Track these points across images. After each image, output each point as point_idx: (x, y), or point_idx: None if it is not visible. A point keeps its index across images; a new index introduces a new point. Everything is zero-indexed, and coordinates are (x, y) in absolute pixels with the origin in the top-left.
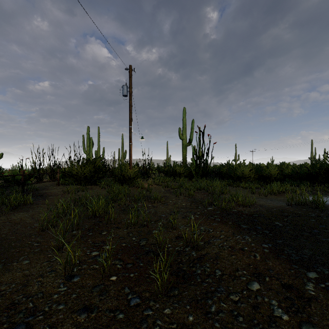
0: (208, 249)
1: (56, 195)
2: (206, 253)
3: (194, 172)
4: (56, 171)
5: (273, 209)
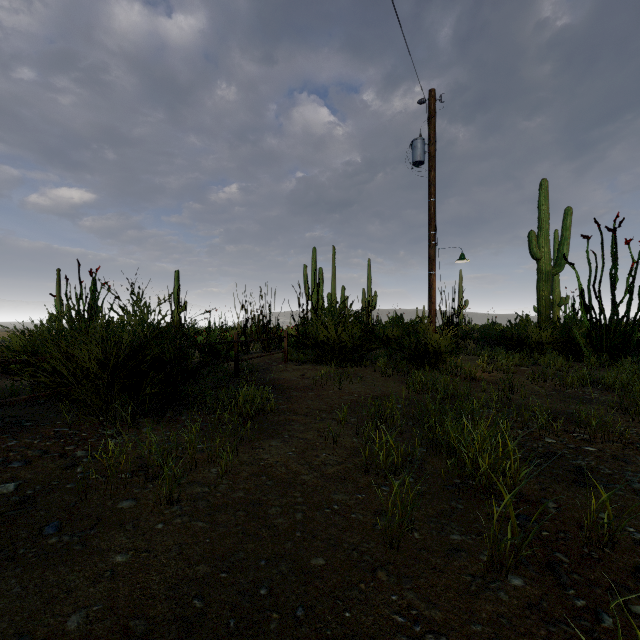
0: None
1: (299, 387)
2: None
3: (583, 341)
4: (272, 333)
5: None
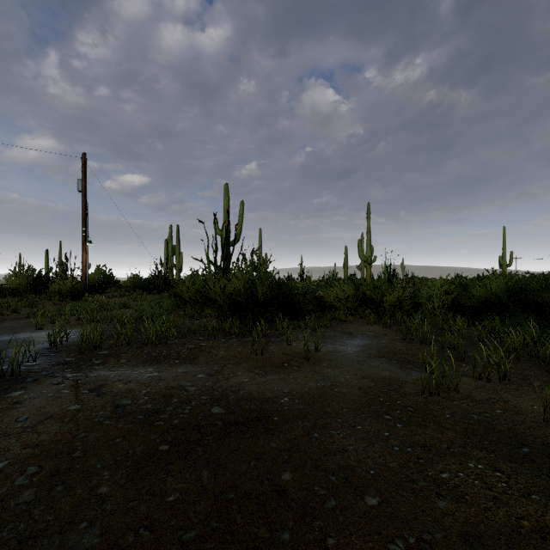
0: None
1: None
2: None
3: None
4: None
5: None
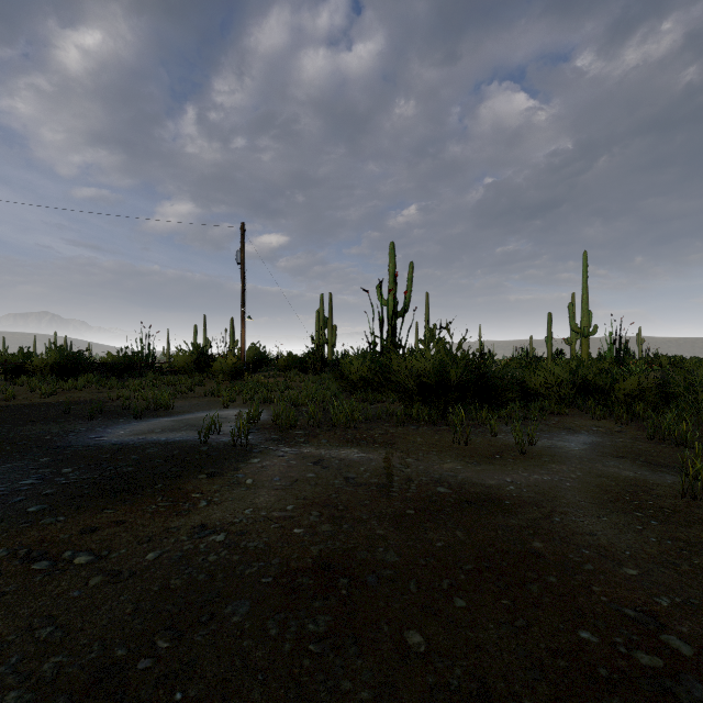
0: (8, 402)
1: None
2: (4, 402)
3: None
4: None
5: (131, 404)
